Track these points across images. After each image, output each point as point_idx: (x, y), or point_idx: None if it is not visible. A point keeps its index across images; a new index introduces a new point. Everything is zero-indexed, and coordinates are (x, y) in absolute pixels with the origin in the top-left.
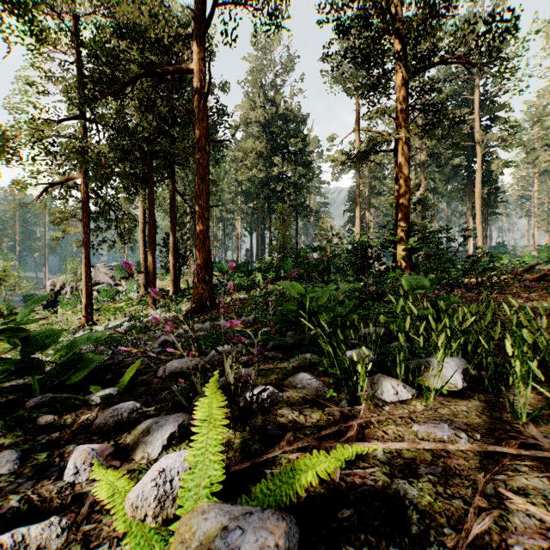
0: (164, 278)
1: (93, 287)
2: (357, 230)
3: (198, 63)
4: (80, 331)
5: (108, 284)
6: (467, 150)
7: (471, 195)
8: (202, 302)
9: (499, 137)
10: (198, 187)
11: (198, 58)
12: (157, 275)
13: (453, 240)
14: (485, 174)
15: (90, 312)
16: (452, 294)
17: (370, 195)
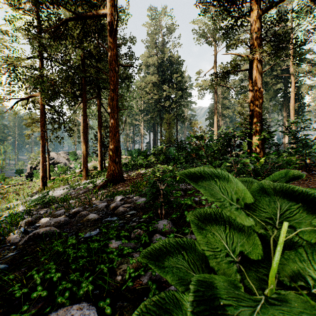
0: (97, 160)
1: (55, 165)
2: (215, 130)
3: (110, 9)
4: (37, 194)
5: (64, 163)
6: (284, 80)
7: (286, 108)
8: (113, 176)
9: (306, 70)
10: (110, 96)
11: (111, 6)
12: (94, 158)
13: (312, 128)
14: (295, 94)
15: (45, 181)
16: (312, 173)
17: (222, 109)
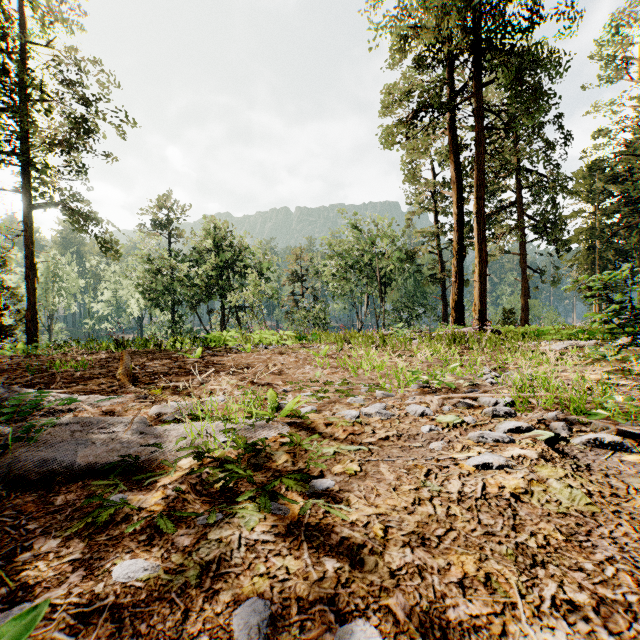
0: None
1: None
2: None
3: None
4: None
5: None
6: None
7: None
8: None
9: None
10: None
11: None
12: None
13: None
14: None
15: None
16: None
17: None
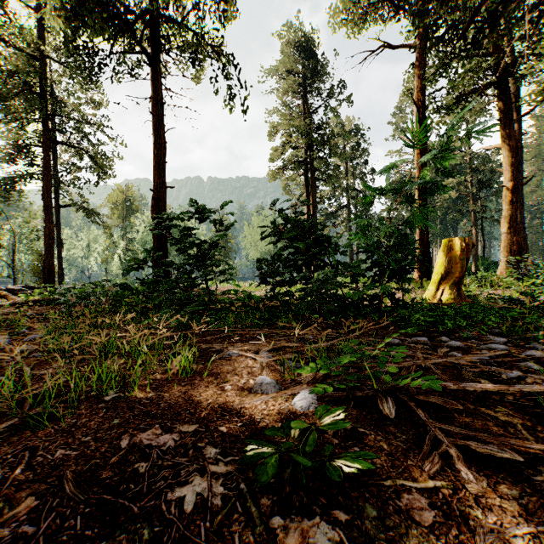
0: None
1: None
2: None
3: None
4: None
5: None
6: None
7: None
8: None
9: None
10: None
11: None
12: None
13: None
14: None
15: None
16: None
17: None
